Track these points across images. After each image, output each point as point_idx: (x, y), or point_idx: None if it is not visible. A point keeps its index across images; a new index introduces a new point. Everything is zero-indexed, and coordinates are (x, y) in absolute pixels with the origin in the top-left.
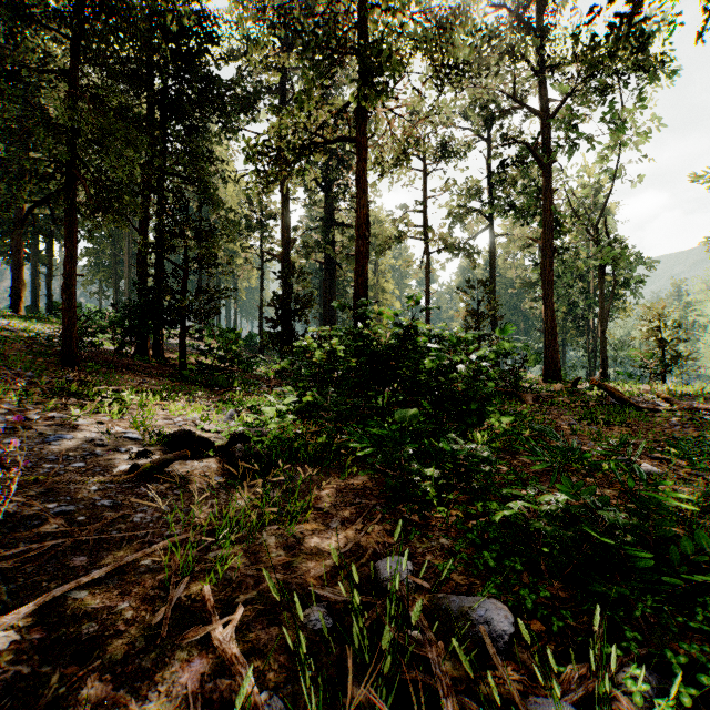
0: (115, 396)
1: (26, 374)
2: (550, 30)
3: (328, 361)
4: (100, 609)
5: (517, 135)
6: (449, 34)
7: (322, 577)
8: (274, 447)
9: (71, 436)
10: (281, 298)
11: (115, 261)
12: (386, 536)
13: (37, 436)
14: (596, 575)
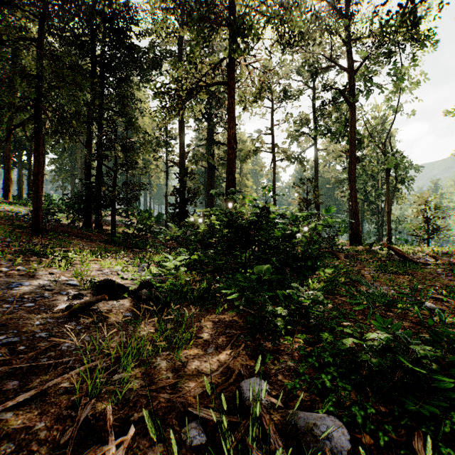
0: (64, 255)
1: (6, 240)
2: (355, 15)
3: (209, 231)
4: (20, 429)
5: (333, 84)
6: (290, 13)
7: (199, 395)
8: (170, 291)
9: (29, 283)
10: (178, 190)
11: (72, 166)
12: (248, 359)
13: (4, 283)
14: (409, 395)
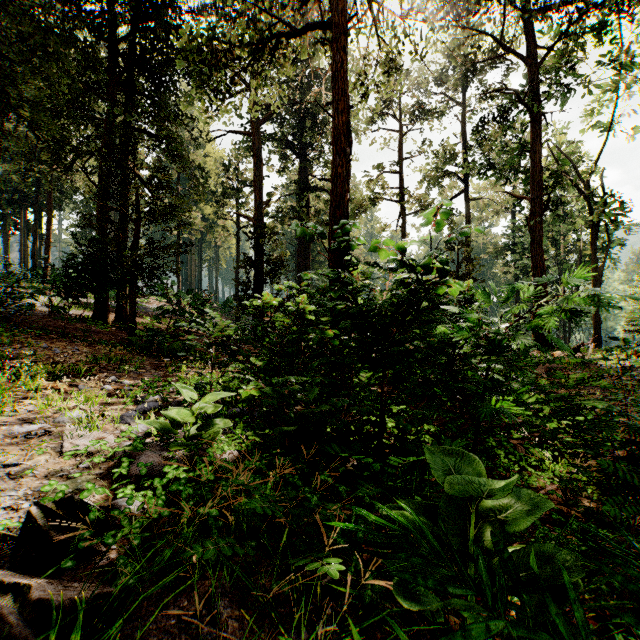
0: None
1: None
2: None
3: (294, 326)
4: None
5: (501, 86)
6: None
7: None
8: (140, 536)
9: None
10: (251, 260)
11: None
12: None
13: None
14: None
